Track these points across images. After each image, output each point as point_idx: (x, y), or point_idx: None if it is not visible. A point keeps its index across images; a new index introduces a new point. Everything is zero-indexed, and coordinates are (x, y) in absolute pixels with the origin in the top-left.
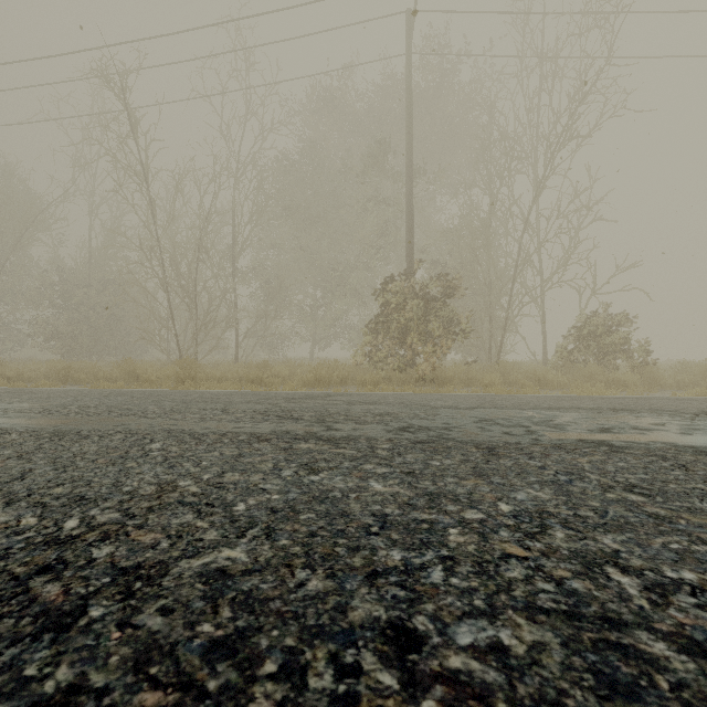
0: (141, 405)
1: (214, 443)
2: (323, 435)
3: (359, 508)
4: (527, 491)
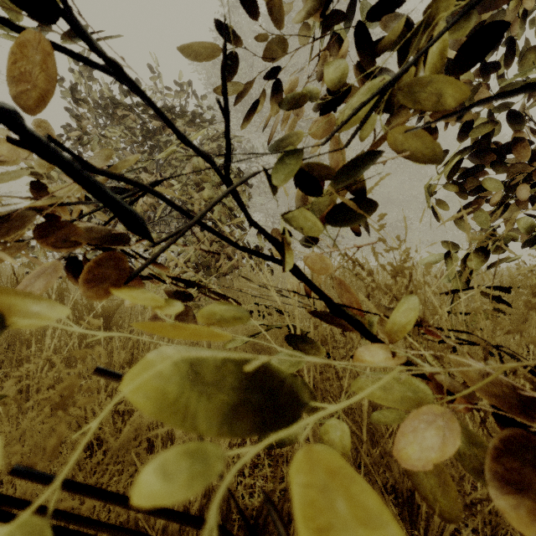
0: None
1: None
2: None
3: None
4: None
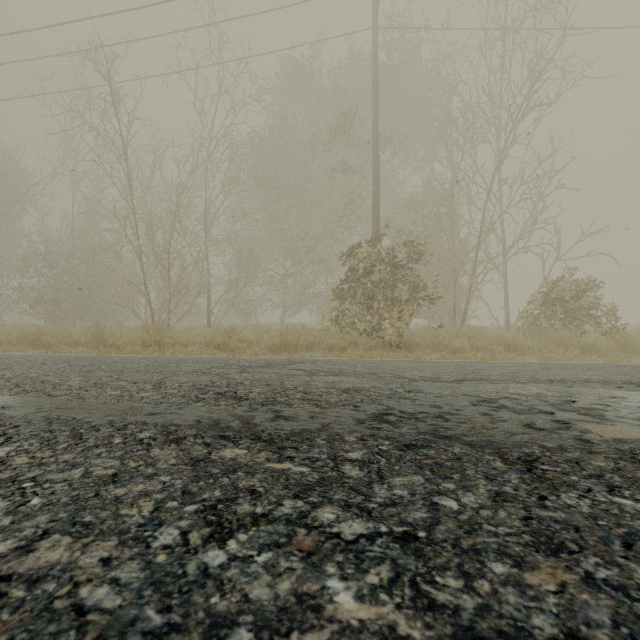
0: (66, 377)
1: (94, 447)
2: (264, 430)
3: None
4: None
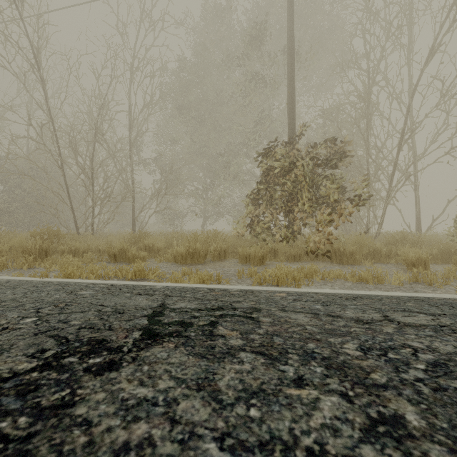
0: None
1: None
2: None
3: None
4: None
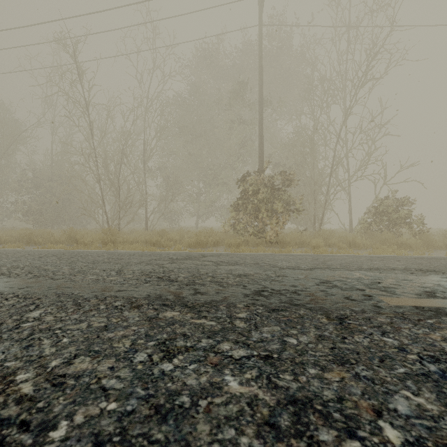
0: (58, 266)
1: (90, 310)
2: (189, 300)
3: (207, 436)
4: (404, 394)
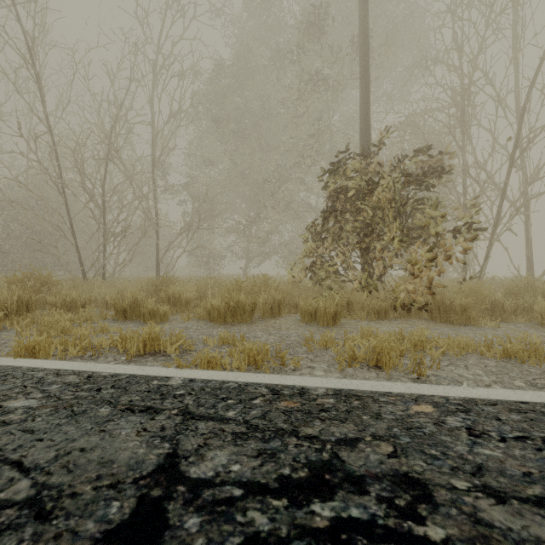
0: None
1: None
2: None
3: None
4: None
